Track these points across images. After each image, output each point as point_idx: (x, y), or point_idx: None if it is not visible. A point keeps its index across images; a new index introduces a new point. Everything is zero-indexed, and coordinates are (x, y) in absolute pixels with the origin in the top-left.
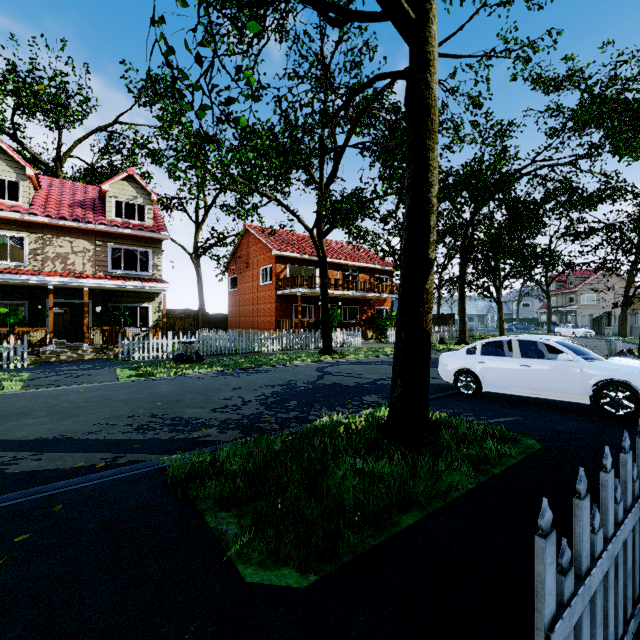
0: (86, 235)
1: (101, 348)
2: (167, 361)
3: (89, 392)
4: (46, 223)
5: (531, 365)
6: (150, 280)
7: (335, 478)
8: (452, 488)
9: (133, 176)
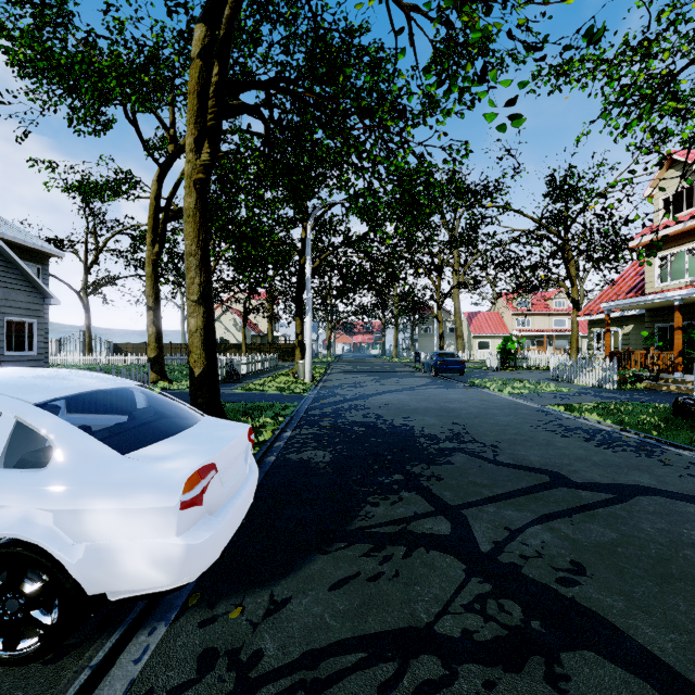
0: None
1: None
2: None
3: (481, 401)
4: None
5: None
6: None
7: None
8: None
9: None
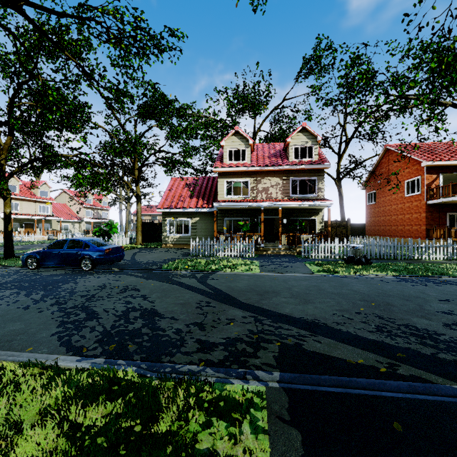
0: (277, 174)
1: (289, 248)
2: (337, 261)
3: (302, 281)
4: (258, 170)
5: None
6: (318, 199)
7: None
8: None
9: (305, 127)
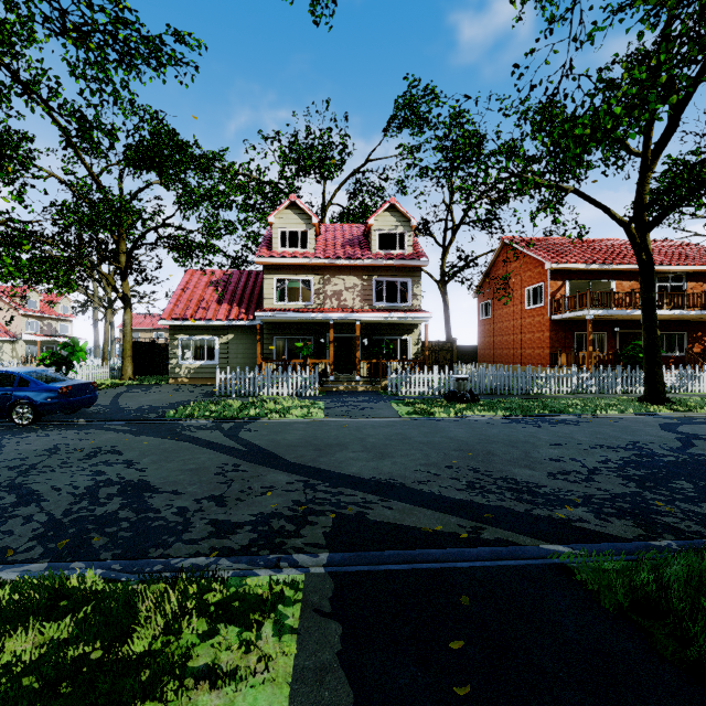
0: (355, 271)
1: (370, 381)
2: (436, 398)
3: (383, 428)
4: (326, 264)
5: None
6: (411, 311)
7: None
8: None
9: (394, 205)
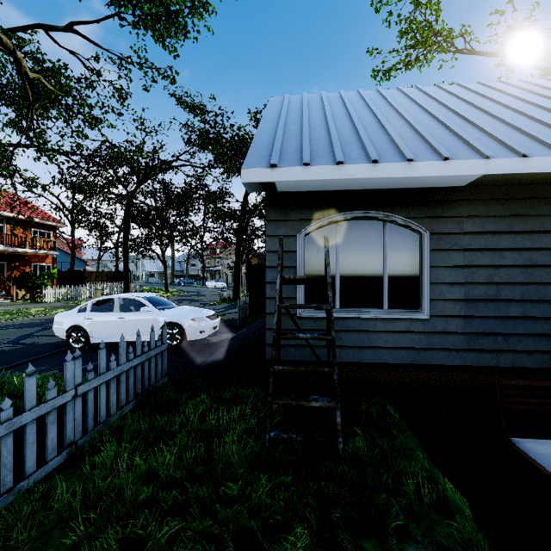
0: None
1: None
2: None
3: None
4: None
5: (125, 317)
6: None
7: None
8: None
9: None
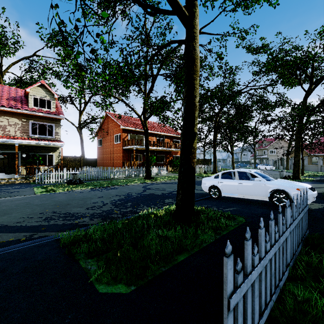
0: (17, 115)
1: (25, 177)
2: (63, 183)
3: (18, 201)
4: None
5: (243, 183)
6: (54, 140)
7: (148, 240)
8: (203, 242)
9: (44, 84)
